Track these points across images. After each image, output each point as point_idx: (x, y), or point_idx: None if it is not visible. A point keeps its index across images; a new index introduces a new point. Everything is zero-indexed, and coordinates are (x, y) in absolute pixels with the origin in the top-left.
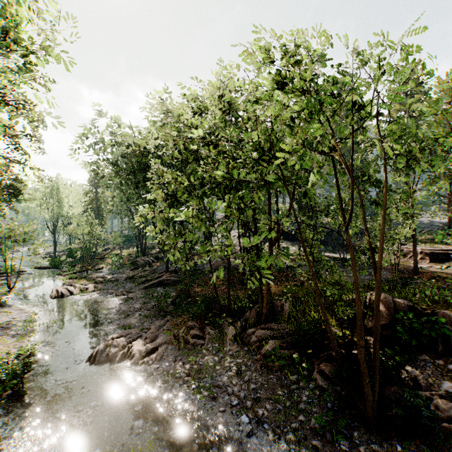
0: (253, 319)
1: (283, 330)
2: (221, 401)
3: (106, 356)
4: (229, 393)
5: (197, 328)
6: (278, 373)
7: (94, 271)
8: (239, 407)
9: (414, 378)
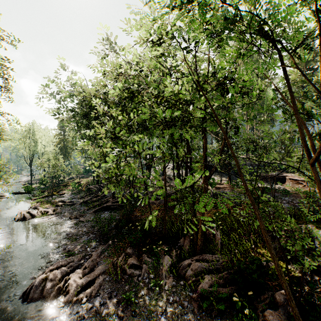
0: (187, 247)
1: (217, 261)
2: None
3: (40, 291)
4: None
5: (135, 255)
6: (218, 319)
7: (58, 196)
8: None
9: None
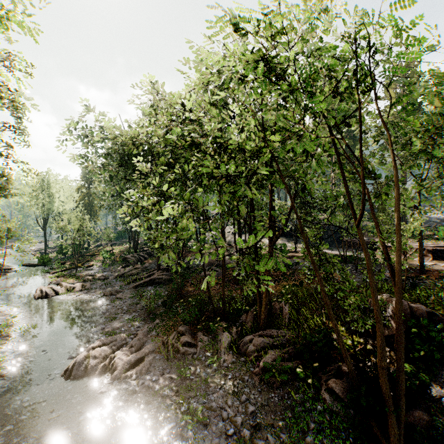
0: (250, 323)
1: (283, 337)
2: (214, 429)
3: (84, 369)
4: (223, 418)
5: (188, 333)
6: (280, 391)
7: (84, 269)
8: (235, 437)
9: (439, 398)
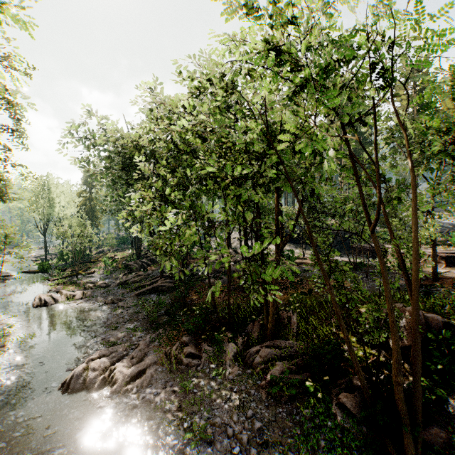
0: (257, 333)
1: (291, 347)
2: (219, 447)
3: (82, 382)
4: (228, 435)
5: (192, 344)
6: (288, 406)
7: (85, 276)
8: None
9: None
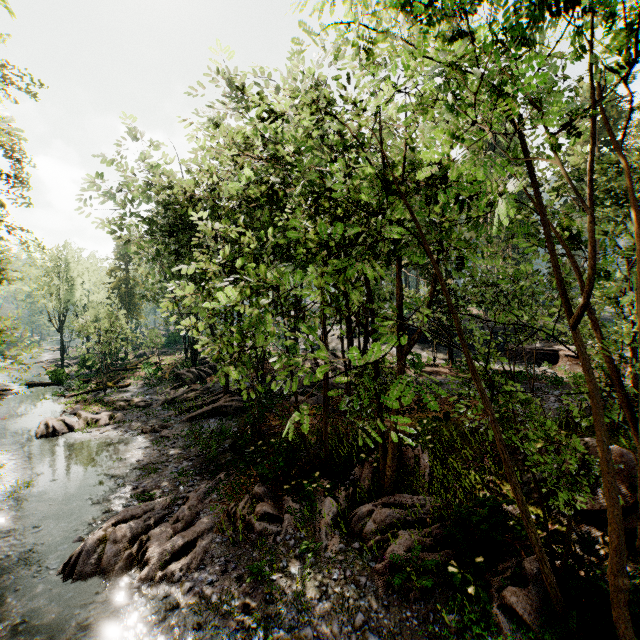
0: (368, 482)
1: (422, 506)
2: None
3: (96, 562)
4: None
5: (269, 498)
6: (421, 606)
7: (117, 390)
8: None
9: None
